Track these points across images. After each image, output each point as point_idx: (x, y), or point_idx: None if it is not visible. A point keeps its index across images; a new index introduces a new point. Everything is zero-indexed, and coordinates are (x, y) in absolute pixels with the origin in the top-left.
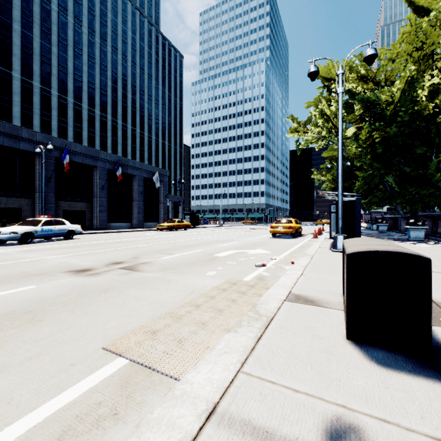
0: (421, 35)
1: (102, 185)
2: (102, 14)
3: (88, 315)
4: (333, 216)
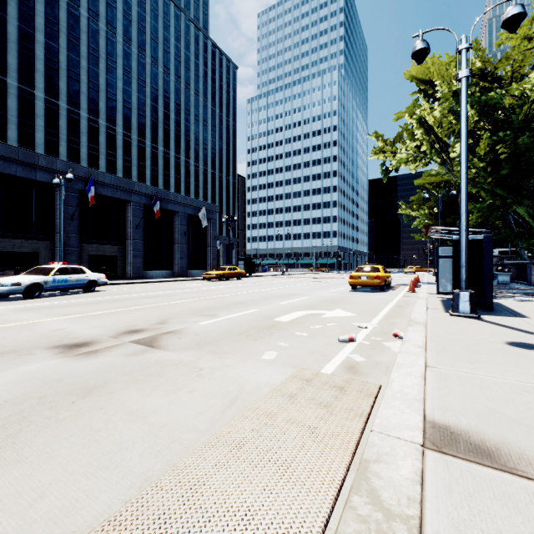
0: None
1: (136, 223)
2: (139, 18)
3: (19, 467)
4: (442, 263)
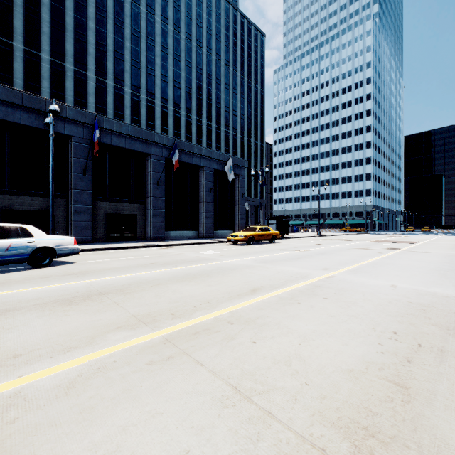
0: None
1: (157, 179)
2: None
3: None
4: None
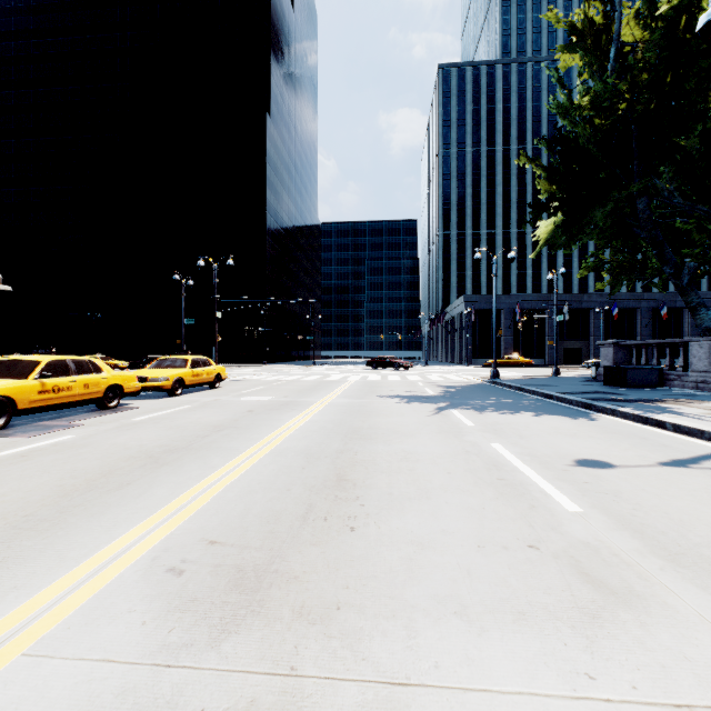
0: None
1: (645, 323)
2: None
3: None
4: None
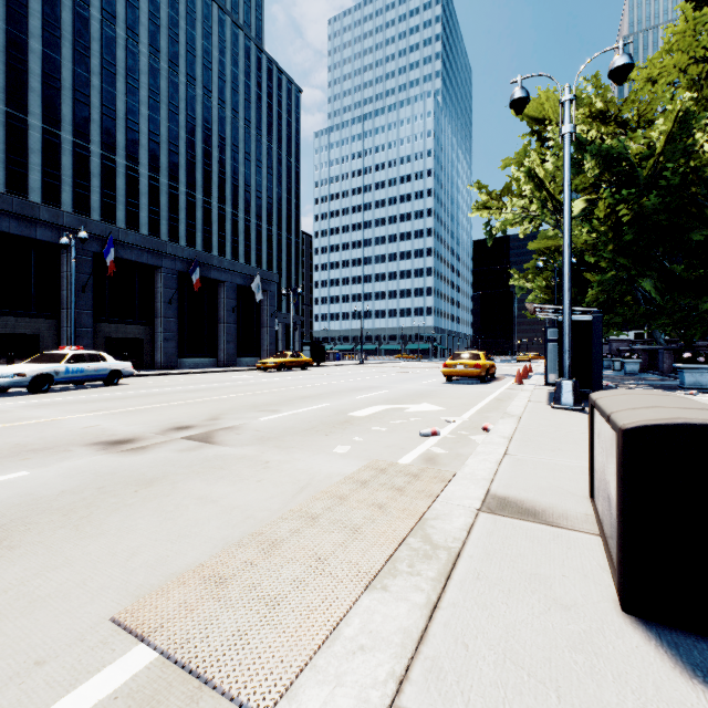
0: (703, 37)
1: (169, 296)
2: (171, 23)
3: (104, 537)
4: (551, 348)
